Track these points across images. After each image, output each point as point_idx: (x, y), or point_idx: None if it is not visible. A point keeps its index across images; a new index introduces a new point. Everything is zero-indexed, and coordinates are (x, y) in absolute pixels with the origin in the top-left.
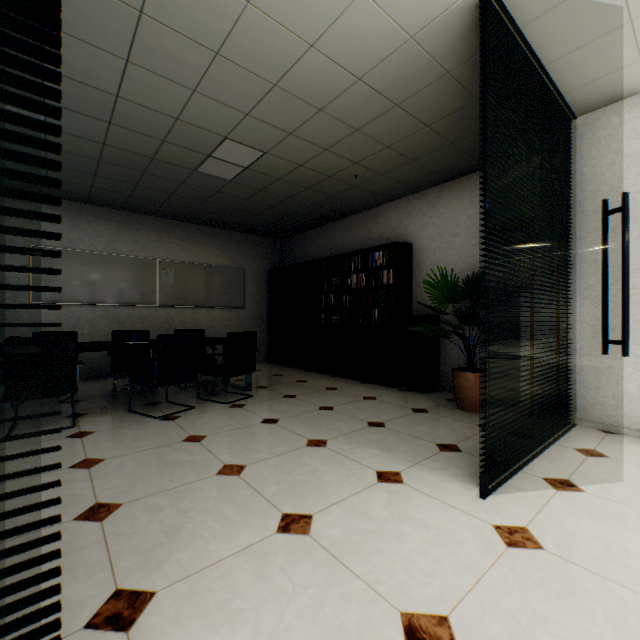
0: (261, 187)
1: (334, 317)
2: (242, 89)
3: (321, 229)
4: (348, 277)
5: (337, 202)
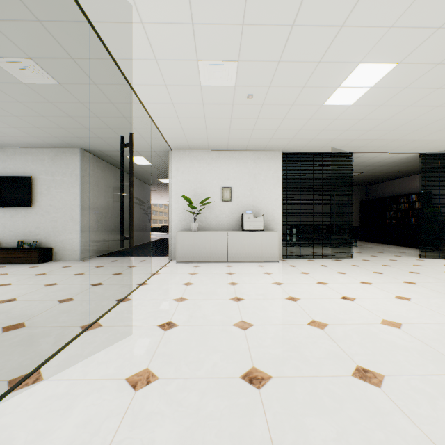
0: (359, 177)
1: (392, 221)
2: (358, 167)
3: (387, 183)
4: (399, 205)
5: (393, 176)
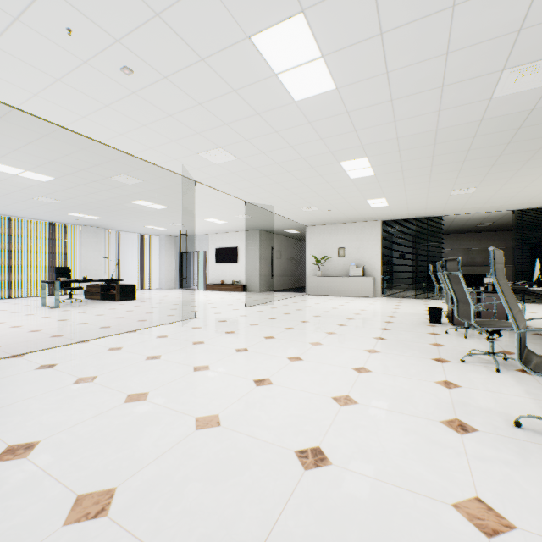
0: (502, 224)
1: None
2: (476, 220)
3: None
4: None
5: None
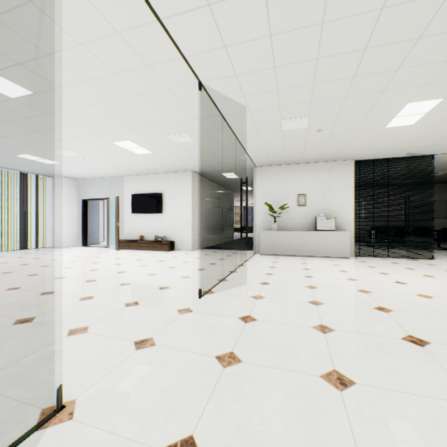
0: None
1: None
2: None
3: None
4: None
5: None
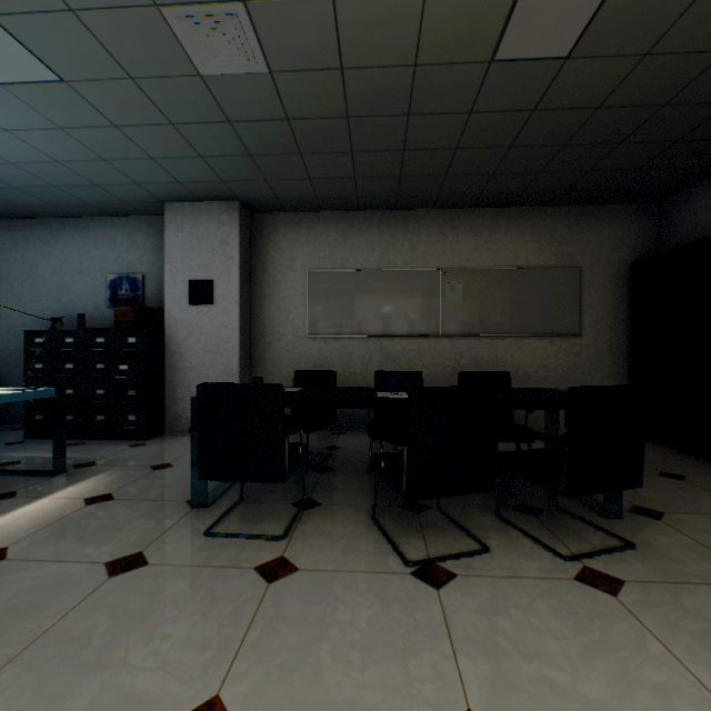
0: (645, 44)
1: None
2: None
3: None
4: None
5: None
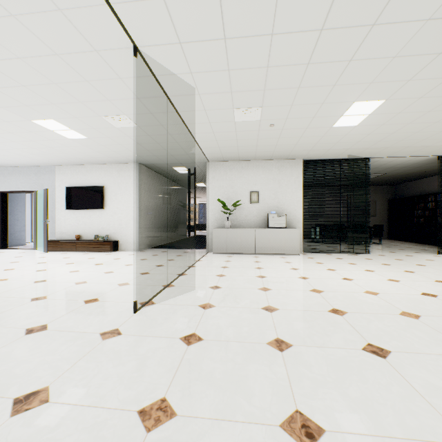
0: (384, 177)
1: (420, 220)
2: (380, 169)
3: (415, 181)
4: (427, 204)
5: (420, 175)
